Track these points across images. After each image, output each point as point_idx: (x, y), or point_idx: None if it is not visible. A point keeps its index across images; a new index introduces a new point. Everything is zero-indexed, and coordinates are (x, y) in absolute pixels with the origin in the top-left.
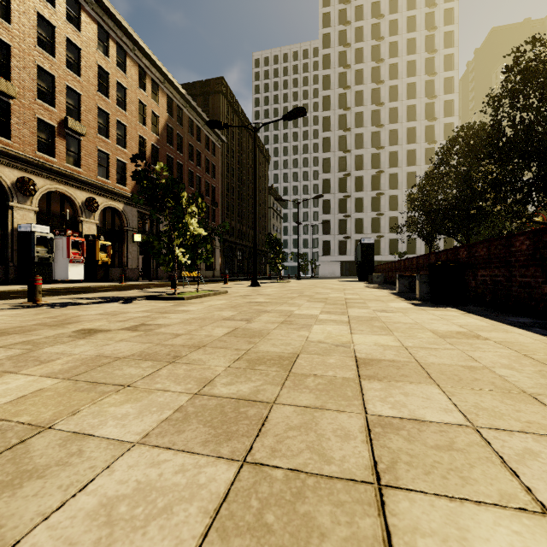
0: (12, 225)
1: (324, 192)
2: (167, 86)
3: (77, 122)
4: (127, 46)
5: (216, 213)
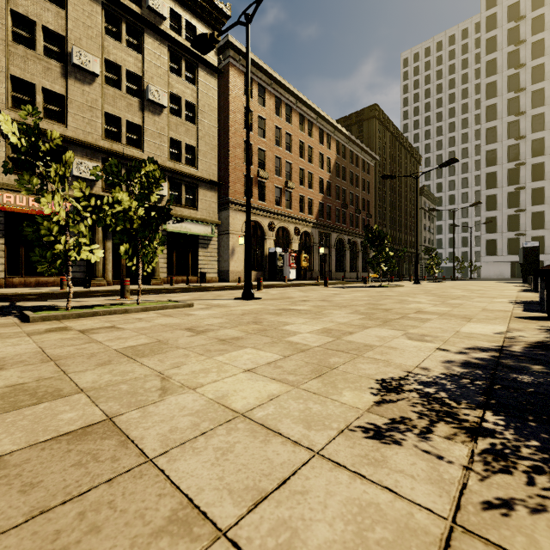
0: (266, 248)
1: (488, 187)
2: (336, 134)
3: (291, 182)
4: (313, 118)
5: (370, 223)
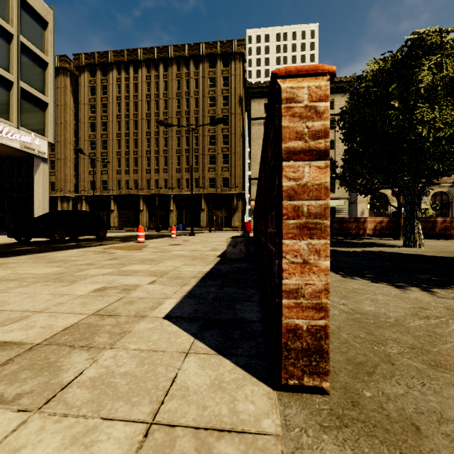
0: (390, 209)
1: None
2: None
3: None
4: None
5: None
